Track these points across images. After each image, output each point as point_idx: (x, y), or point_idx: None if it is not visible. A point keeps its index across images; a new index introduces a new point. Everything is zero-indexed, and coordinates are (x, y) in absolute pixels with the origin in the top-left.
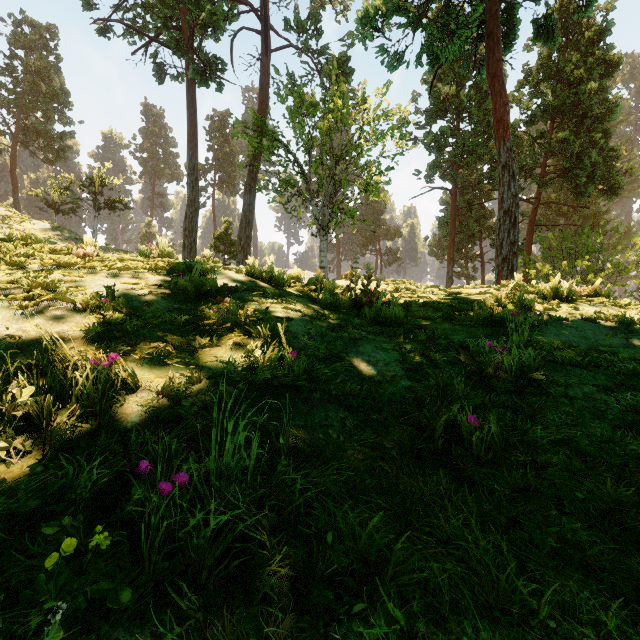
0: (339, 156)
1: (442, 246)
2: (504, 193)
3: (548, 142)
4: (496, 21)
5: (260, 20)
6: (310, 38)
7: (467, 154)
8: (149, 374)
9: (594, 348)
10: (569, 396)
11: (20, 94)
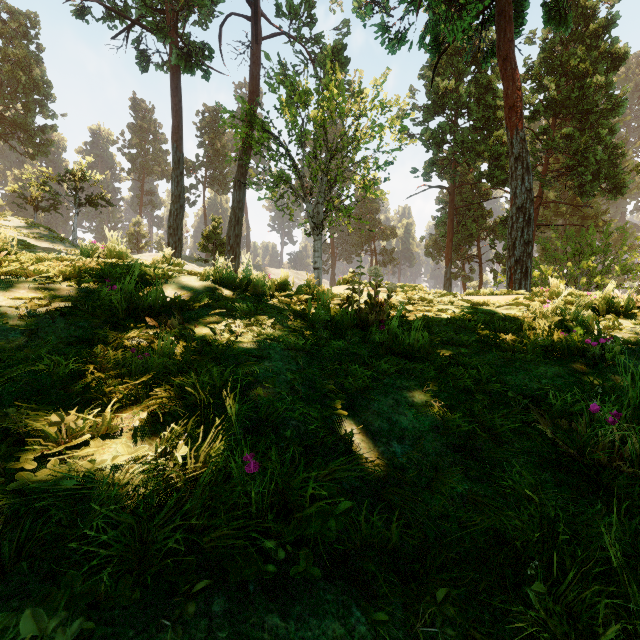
0: (334, 150)
1: (438, 246)
2: (517, 188)
3: (551, 139)
4: None
5: (250, 5)
6: (303, 25)
7: (466, 151)
8: None
9: None
10: None
11: None
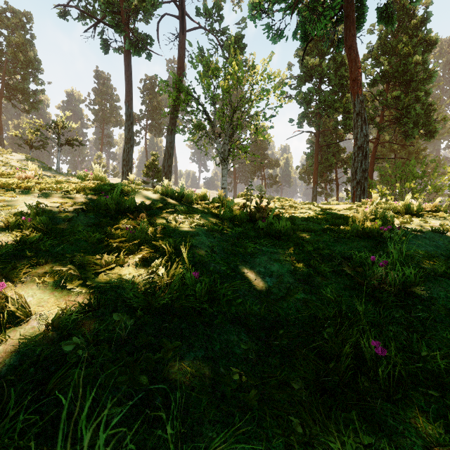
0: (236, 107)
1: (308, 173)
2: (358, 134)
3: (385, 99)
4: (352, 7)
5: (178, 8)
6: (215, 22)
7: (327, 107)
8: (49, 297)
9: (449, 257)
10: (449, 308)
11: (4, 62)
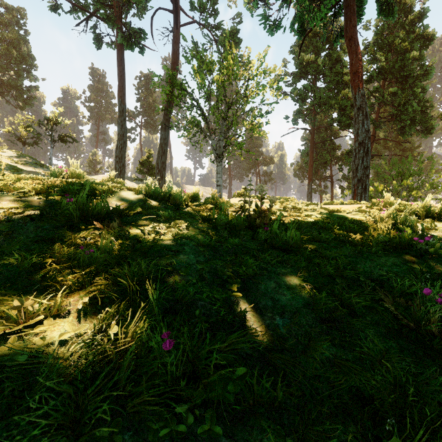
0: (231, 103)
1: (303, 170)
2: (359, 129)
3: (381, 95)
4: None
5: (172, 2)
6: (209, 16)
7: (322, 104)
8: None
9: None
10: None
11: None
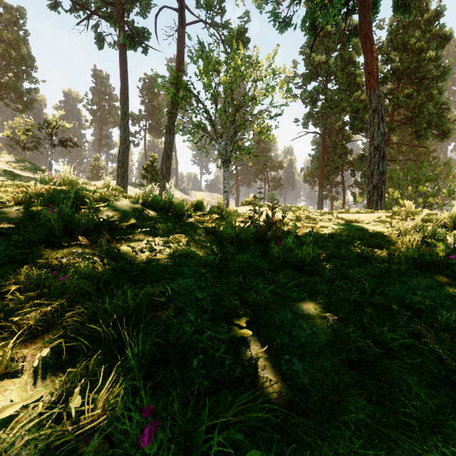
0: (238, 105)
1: (313, 175)
2: (374, 132)
3: (396, 97)
4: None
5: (177, 0)
6: (216, 15)
7: (333, 107)
8: None
9: None
10: None
11: None
